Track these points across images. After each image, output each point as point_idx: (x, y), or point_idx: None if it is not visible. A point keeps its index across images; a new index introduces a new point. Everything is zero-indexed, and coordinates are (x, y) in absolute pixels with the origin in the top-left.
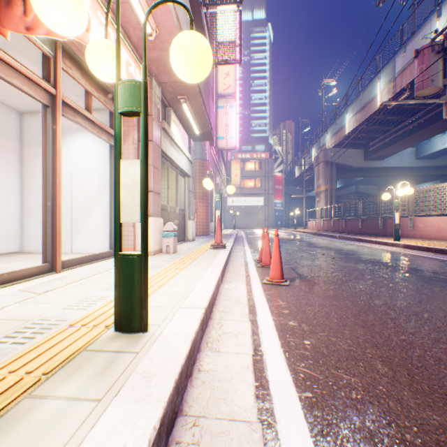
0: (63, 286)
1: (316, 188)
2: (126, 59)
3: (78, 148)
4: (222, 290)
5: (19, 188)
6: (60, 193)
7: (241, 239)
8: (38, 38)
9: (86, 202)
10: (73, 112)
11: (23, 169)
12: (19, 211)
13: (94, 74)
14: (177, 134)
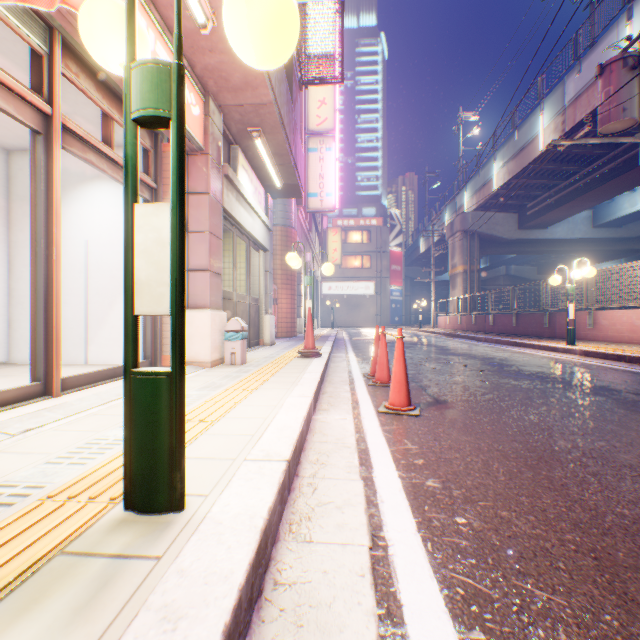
0: (57, 421)
1: (449, 270)
2: None
3: (96, 204)
4: (315, 425)
5: (6, 266)
6: (59, 271)
7: (342, 342)
8: (21, 21)
9: (107, 286)
10: (82, 144)
11: (11, 236)
12: (4, 301)
13: (95, 59)
14: (248, 186)
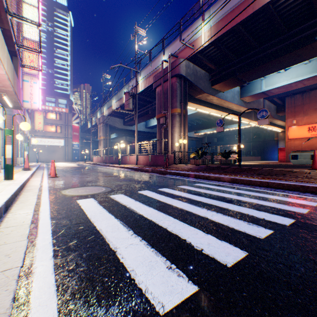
0: None
1: (99, 137)
2: None
3: None
4: (32, 179)
5: None
6: None
7: (43, 168)
8: None
9: None
10: None
11: None
12: None
13: None
14: None
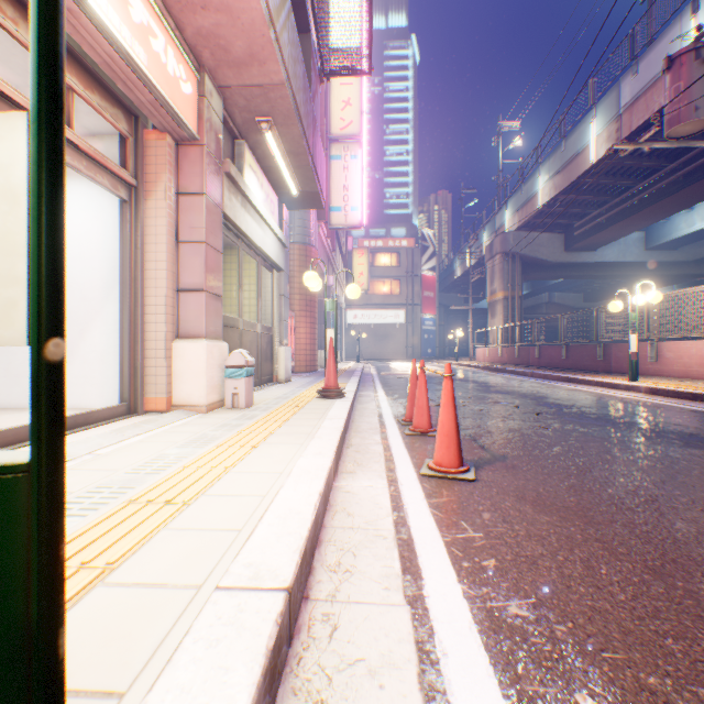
0: None
1: (488, 296)
2: (142, 20)
3: None
4: (337, 498)
5: None
6: None
7: (370, 378)
8: None
9: (77, 310)
10: None
11: None
12: None
13: None
14: (257, 191)
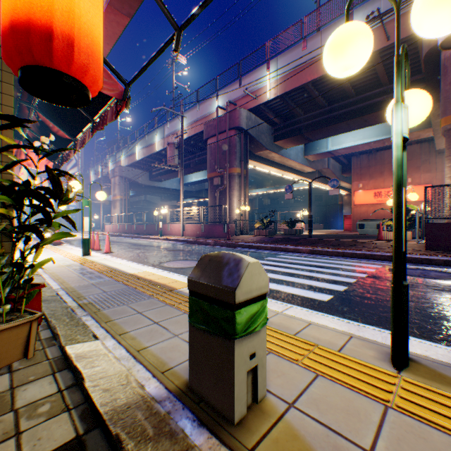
0: None
1: (113, 197)
2: None
3: None
4: None
5: None
6: None
7: None
8: None
9: None
10: None
11: None
12: None
13: None
14: None
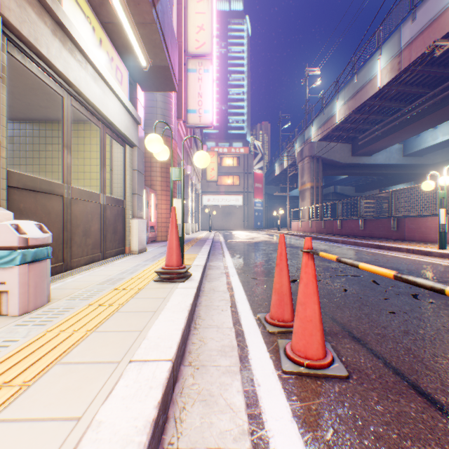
0: None
1: (300, 186)
2: None
3: None
4: None
5: None
6: None
7: (219, 245)
8: None
9: None
10: None
11: None
12: None
13: None
14: (92, 41)
